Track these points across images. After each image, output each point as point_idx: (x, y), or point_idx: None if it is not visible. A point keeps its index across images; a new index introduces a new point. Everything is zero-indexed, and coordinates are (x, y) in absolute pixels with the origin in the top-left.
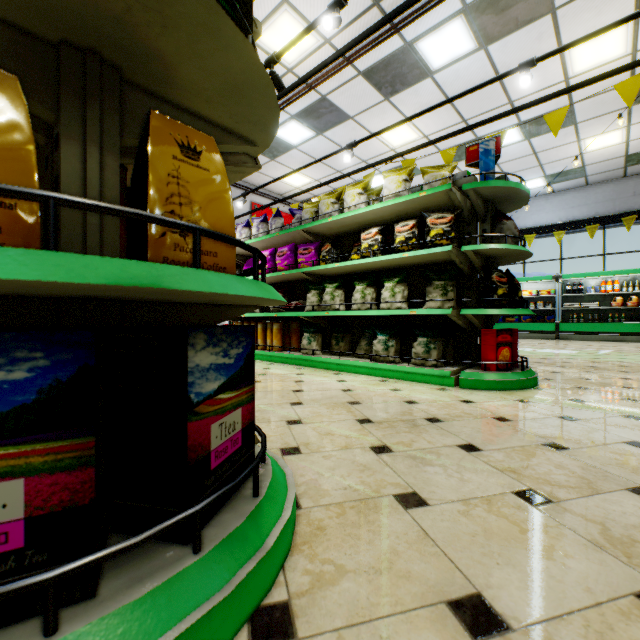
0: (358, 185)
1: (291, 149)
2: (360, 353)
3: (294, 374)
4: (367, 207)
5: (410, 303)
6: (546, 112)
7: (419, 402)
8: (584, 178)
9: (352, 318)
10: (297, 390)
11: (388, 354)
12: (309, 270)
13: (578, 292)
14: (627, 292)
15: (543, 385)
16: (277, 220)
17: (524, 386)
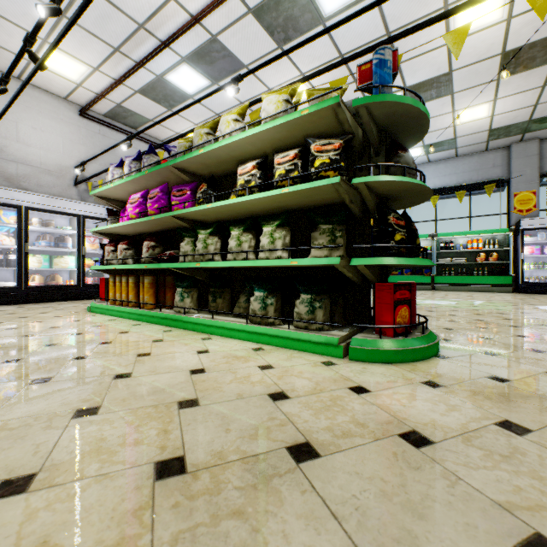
0: (234, 110)
1: (187, 99)
2: (235, 313)
3: (150, 341)
4: (242, 133)
5: (296, 253)
6: (428, 78)
7: (290, 395)
8: (455, 150)
9: (234, 270)
10: (122, 374)
11: (267, 314)
12: (179, 213)
13: (450, 249)
14: (489, 249)
15: (445, 350)
16: (150, 157)
17: (427, 355)
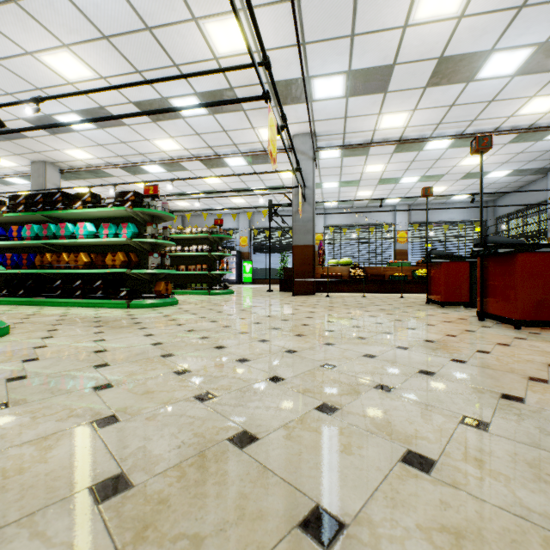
0: None
1: None
2: None
3: None
4: None
5: None
6: None
7: None
8: None
9: None
10: None
11: None
12: None
13: None
14: None
15: None
16: None
17: None
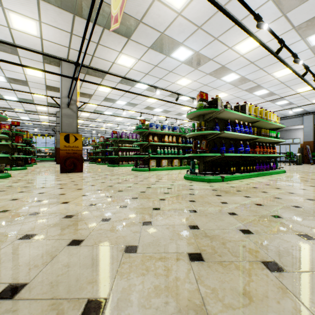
0: None
1: None
2: None
3: None
4: None
5: None
6: (35, 118)
7: None
8: (42, 125)
9: None
10: None
11: None
12: None
13: (40, 151)
14: (50, 152)
15: (38, 164)
16: None
17: (36, 164)
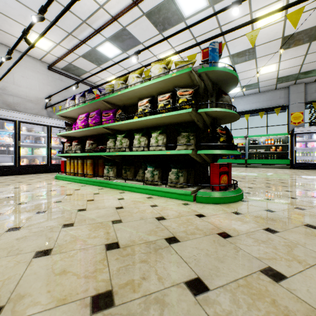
0: (136, 71)
1: (109, 60)
2: (137, 179)
3: (92, 194)
4: (140, 84)
5: (169, 147)
6: (242, 50)
7: (166, 218)
8: (258, 89)
9: (136, 156)
10: (81, 209)
11: (154, 179)
12: (107, 126)
13: (255, 144)
14: (277, 144)
15: (246, 198)
16: (90, 95)
17: (236, 200)
